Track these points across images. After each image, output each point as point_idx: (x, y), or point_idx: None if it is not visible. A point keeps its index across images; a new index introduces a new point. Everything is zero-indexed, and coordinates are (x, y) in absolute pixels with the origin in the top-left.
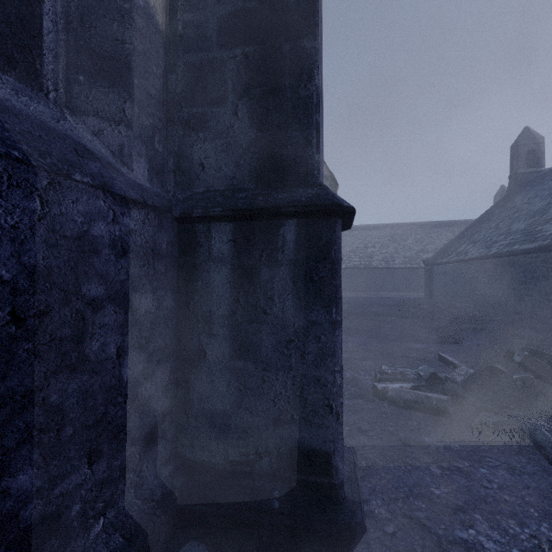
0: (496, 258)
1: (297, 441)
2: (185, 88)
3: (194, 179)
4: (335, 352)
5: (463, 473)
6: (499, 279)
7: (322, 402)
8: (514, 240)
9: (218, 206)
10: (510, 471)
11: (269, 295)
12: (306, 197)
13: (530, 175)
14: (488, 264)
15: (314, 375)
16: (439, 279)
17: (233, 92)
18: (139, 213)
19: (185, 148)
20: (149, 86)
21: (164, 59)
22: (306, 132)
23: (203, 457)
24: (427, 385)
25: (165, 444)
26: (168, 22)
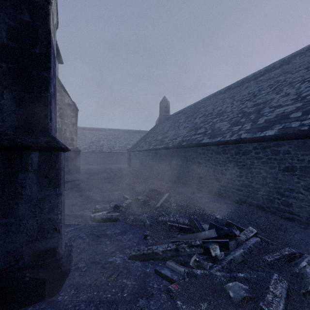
0: (152, 150)
1: (39, 247)
2: None
3: None
4: (58, 206)
5: (118, 240)
6: (153, 159)
7: (52, 227)
8: (157, 143)
9: None
10: (133, 234)
11: (23, 185)
12: (44, 142)
13: (165, 116)
14: (149, 153)
15: (48, 217)
16: (133, 158)
17: (0, 84)
18: None
19: None
20: None
21: None
22: (45, 112)
23: None
24: (114, 210)
25: None
26: None
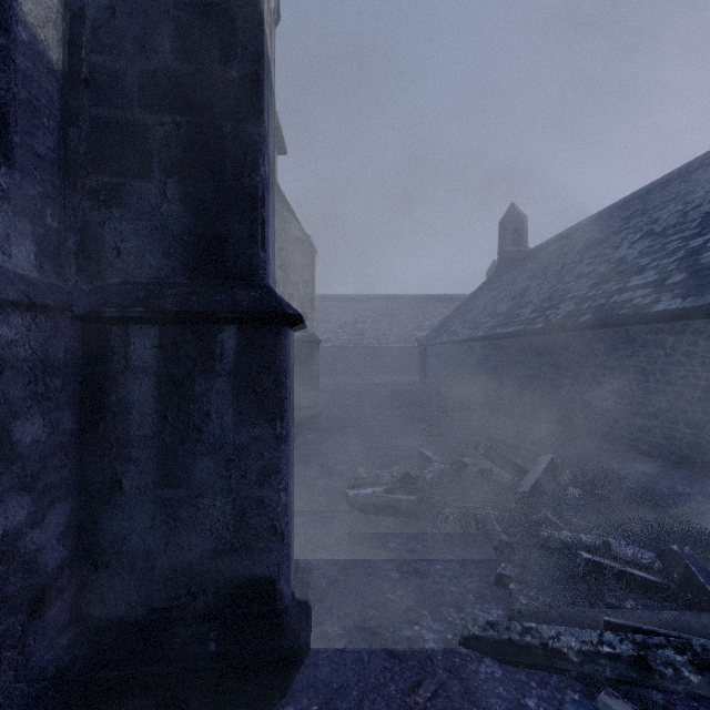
0: (482, 341)
1: (238, 571)
2: (92, 149)
3: (106, 266)
4: (281, 469)
5: (420, 573)
6: (485, 363)
7: (265, 524)
8: (498, 322)
9: (139, 305)
10: (461, 563)
11: (205, 410)
12: (248, 301)
13: (516, 254)
14: (476, 347)
15: (257, 496)
16: (432, 361)
17: (160, 166)
18: (22, 318)
19: (93, 226)
20: (37, 144)
21: (60, 106)
22: (250, 226)
23: (119, 612)
24: (400, 487)
25: (62, 606)
26: (67, 59)
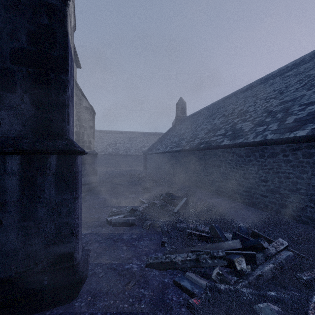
0: (168, 153)
1: (57, 251)
2: None
3: None
4: (75, 210)
5: (134, 245)
6: (169, 162)
7: (69, 232)
8: (174, 145)
9: (11, 147)
10: (150, 240)
11: (42, 189)
12: (62, 145)
13: (182, 117)
14: (166, 155)
15: (65, 221)
16: (149, 161)
17: (20, 88)
18: None
19: None
20: None
21: None
22: (62, 115)
23: (0, 276)
24: (130, 214)
25: None
26: None
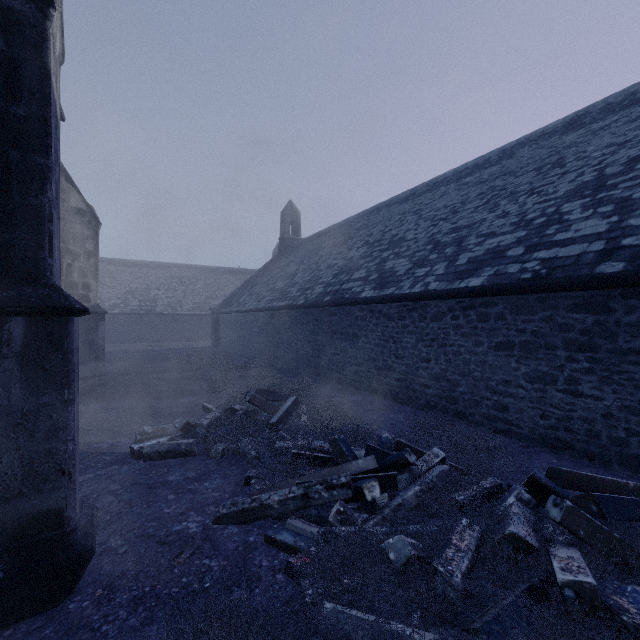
0: (264, 311)
1: (27, 510)
2: None
3: None
4: (68, 425)
5: (192, 491)
6: (266, 329)
7: (54, 469)
8: (275, 297)
9: None
10: (223, 478)
11: None
12: (37, 297)
13: (293, 241)
14: (259, 316)
15: (46, 449)
16: (224, 327)
17: None
18: None
19: None
20: None
21: None
22: (38, 237)
23: None
24: (183, 435)
25: None
26: None
